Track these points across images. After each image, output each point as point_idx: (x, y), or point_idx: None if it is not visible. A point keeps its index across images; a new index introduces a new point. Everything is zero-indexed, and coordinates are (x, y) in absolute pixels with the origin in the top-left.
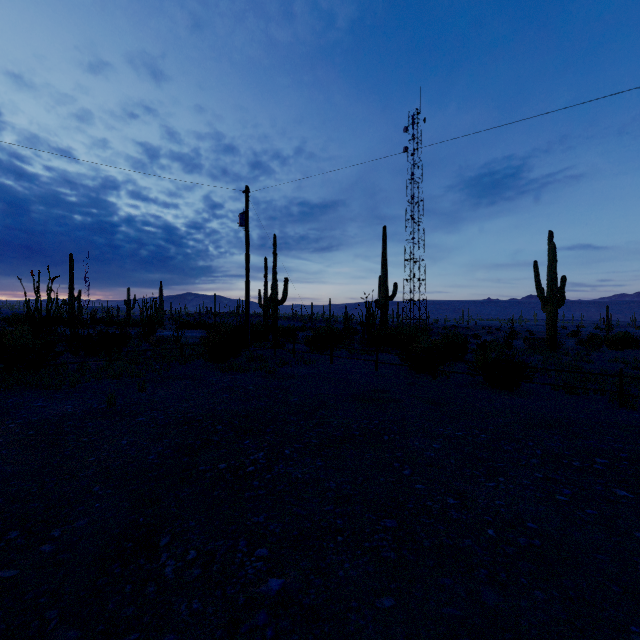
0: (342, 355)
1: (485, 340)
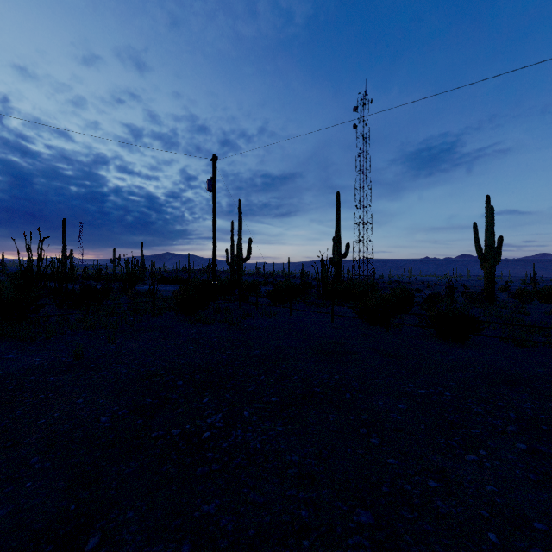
0: (300, 307)
1: (430, 294)
